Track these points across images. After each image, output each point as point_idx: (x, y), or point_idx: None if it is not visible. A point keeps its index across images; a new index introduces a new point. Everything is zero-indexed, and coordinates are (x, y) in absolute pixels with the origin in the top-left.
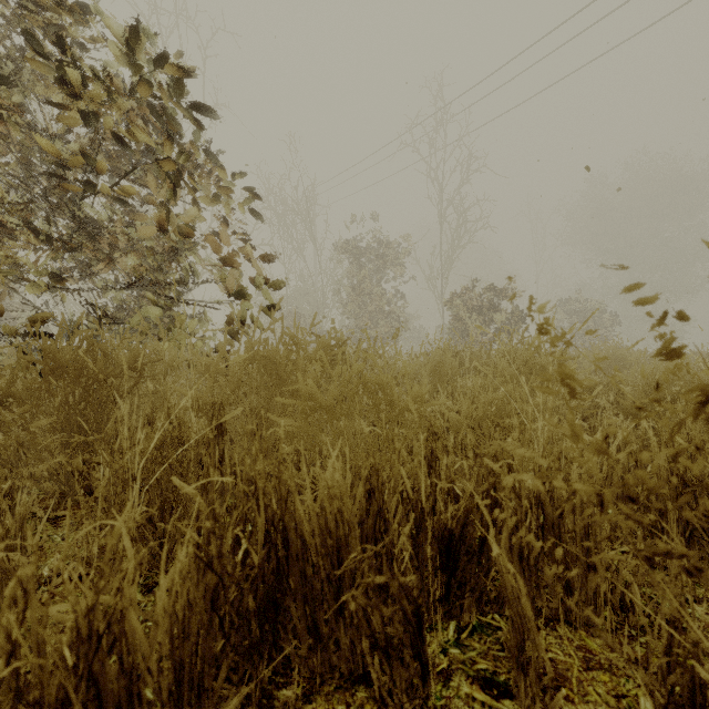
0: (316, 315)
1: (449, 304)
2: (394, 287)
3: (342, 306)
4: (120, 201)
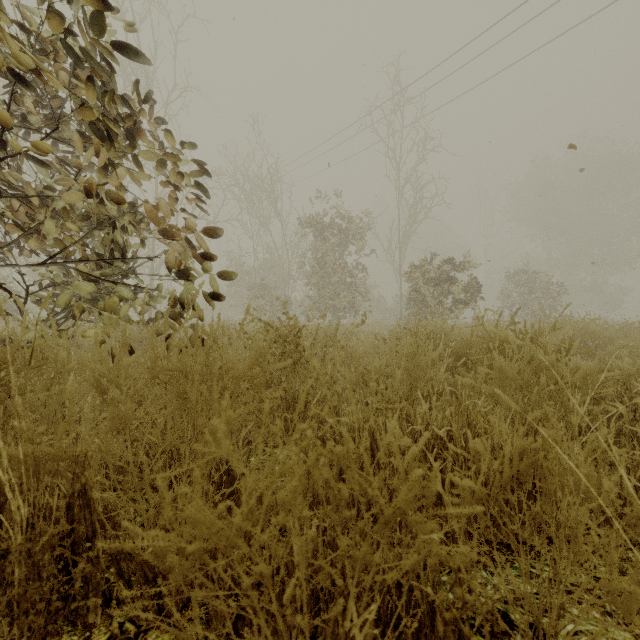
0: (248, 307)
1: (408, 276)
2: (356, 260)
3: (306, 277)
4: (38, 161)
